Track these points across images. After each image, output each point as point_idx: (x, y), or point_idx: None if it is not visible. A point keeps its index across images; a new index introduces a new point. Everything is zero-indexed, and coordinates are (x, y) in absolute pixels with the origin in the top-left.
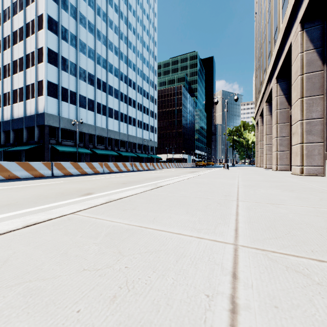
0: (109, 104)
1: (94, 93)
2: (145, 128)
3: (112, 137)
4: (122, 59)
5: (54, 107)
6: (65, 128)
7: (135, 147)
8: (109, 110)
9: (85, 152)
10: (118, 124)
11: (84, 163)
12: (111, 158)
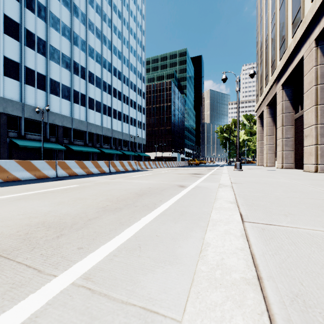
0: (89, 94)
1: (70, 79)
2: (132, 123)
3: (93, 131)
4: (105, 43)
5: (14, 91)
6: (30, 118)
7: (120, 144)
8: (89, 100)
9: (57, 148)
10: (100, 118)
11: (11, 162)
12: (91, 156)
